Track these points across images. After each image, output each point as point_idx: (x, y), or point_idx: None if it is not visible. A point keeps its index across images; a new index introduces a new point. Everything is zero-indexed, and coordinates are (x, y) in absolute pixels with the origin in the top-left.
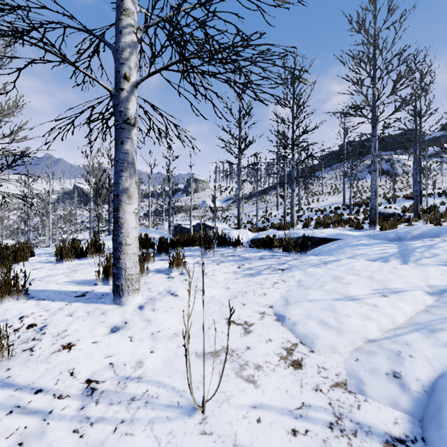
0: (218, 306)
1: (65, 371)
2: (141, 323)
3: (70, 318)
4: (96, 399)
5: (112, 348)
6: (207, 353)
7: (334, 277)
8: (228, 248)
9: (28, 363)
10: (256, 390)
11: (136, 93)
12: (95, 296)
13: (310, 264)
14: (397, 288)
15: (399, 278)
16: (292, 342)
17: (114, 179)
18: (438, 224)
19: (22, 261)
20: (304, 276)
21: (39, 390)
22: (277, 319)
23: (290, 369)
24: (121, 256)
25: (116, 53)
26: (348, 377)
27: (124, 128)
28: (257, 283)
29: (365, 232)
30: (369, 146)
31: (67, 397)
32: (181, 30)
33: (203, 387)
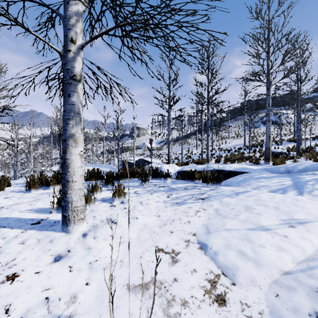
0: (150, 233)
1: (1, 307)
2: (82, 251)
3: (22, 246)
4: None
5: (52, 279)
6: (138, 285)
7: (246, 207)
8: (160, 180)
9: None
10: None
11: (82, 55)
12: (48, 224)
13: (225, 194)
14: (301, 219)
15: (302, 209)
16: (215, 273)
17: (63, 126)
18: (316, 161)
19: None
20: (221, 205)
21: None
22: (200, 247)
23: (215, 306)
24: (68, 191)
25: (64, 20)
26: (271, 317)
27: (71, 83)
28: (182, 211)
29: (262, 166)
30: (262, 104)
31: None
32: None
33: None
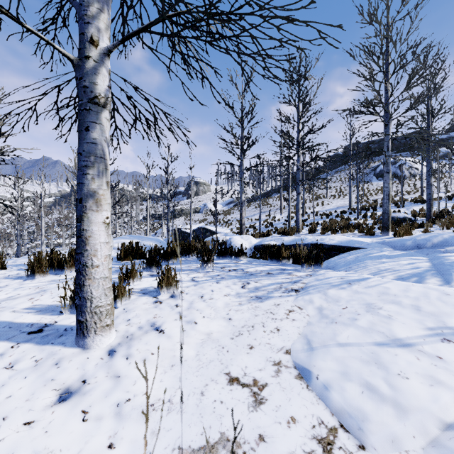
0: (217, 350)
1: None
2: (106, 382)
3: (8, 373)
4: None
5: (51, 436)
6: (197, 449)
7: (367, 305)
8: (229, 260)
9: None
10: None
11: (108, 65)
12: (55, 332)
13: (330, 284)
14: None
15: None
16: (328, 425)
17: (77, 177)
18: None
19: None
20: (326, 301)
21: None
22: (299, 376)
23: None
24: (85, 282)
25: (79, 9)
26: None
27: (90, 110)
28: (266, 311)
29: (377, 238)
30: (374, 148)
31: None
32: None
33: None
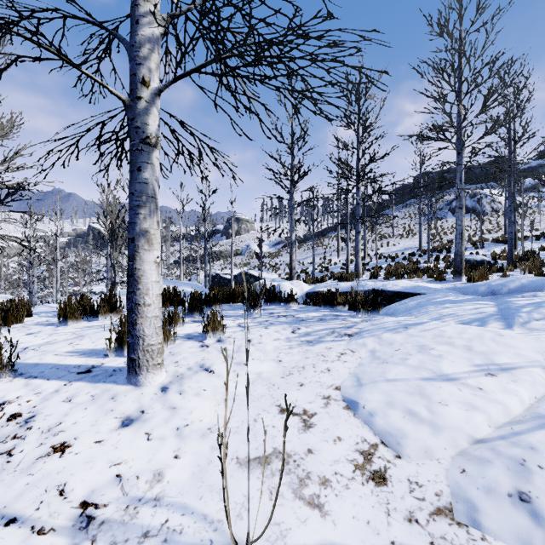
0: (268, 387)
1: (52, 487)
2: (163, 412)
3: (68, 405)
4: (92, 536)
5: (122, 450)
6: (253, 458)
7: (420, 347)
8: (278, 306)
9: (3, 475)
10: (324, 519)
11: (158, 104)
12: (104, 372)
13: (386, 328)
14: (506, 364)
15: (508, 349)
16: (370, 442)
17: (129, 217)
18: (540, 274)
19: (7, 326)
20: (379, 344)
21: (12, 520)
22: (347, 407)
23: (371, 486)
24: (137, 320)
25: (131, 50)
26: (453, 499)
27: (142, 150)
28: (318, 354)
29: (449, 284)
30: (450, 178)
31: (51, 531)
32: (217, 11)
33: (247, 522)
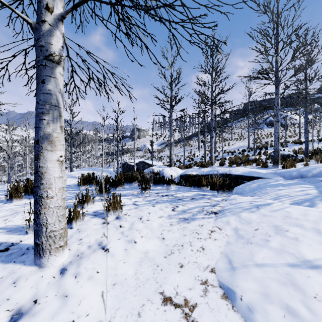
0: (152, 268)
1: None
2: (54, 301)
3: None
4: None
5: None
6: None
7: (275, 228)
8: (162, 187)
9: None
10: None
11: (62, 29)
12: (18, 251)
13: (242, 208)
14: None
15: None
16: None
17: (35, 122)
18: None
19: None
20: (240, 223)
21: None
22: (225, 295)
23: None
24: (41, 211)
25: None
26: None
27: (46, 65)
28: (193, 231)
29: (270, 170)
30: (265, 105)
31: None
32: None
33: None
